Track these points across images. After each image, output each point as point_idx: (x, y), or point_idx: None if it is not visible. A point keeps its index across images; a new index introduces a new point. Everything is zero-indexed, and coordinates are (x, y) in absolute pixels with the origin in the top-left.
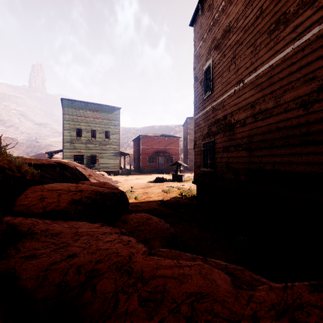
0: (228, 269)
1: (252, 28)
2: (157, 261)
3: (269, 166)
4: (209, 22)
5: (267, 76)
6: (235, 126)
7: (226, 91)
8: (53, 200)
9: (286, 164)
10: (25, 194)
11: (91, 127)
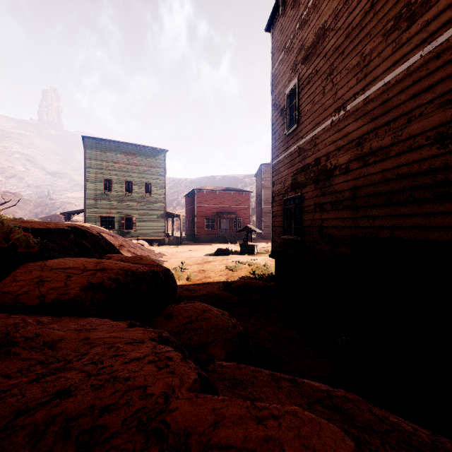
0: (334, 399)
1: (358, 29)
2: (215, 405)
3: (384, 233)
4: (293, 25)
5: (382, 99)
6: (332, 174)
7: (320, 122)
8: (58, 284)
9: (411, 229)
10: (14, 275)
11: (125, 177)
